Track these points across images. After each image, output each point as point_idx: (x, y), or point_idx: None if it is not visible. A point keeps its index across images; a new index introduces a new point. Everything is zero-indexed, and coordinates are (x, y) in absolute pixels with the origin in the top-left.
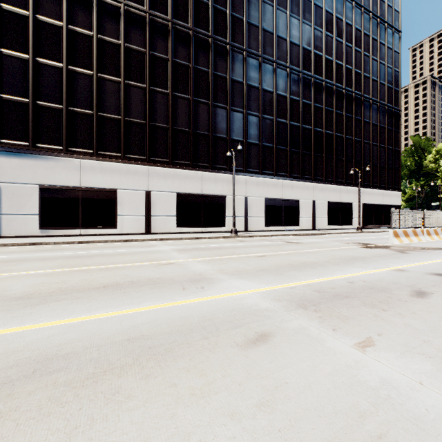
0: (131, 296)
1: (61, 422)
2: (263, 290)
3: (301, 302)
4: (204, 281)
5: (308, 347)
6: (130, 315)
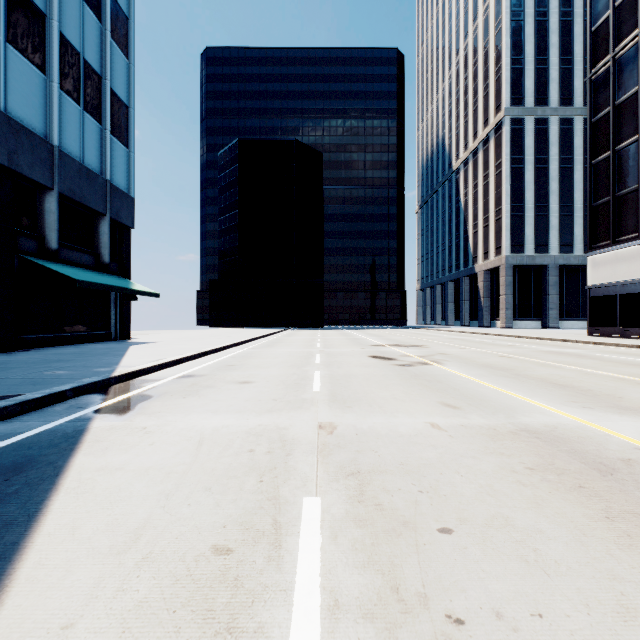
0: (533, 389)
1: (403, 383)
2: (597, 428)
3: (548, 434)
4: (624, 411)
5: (435, 412)
6: (488, 388)
